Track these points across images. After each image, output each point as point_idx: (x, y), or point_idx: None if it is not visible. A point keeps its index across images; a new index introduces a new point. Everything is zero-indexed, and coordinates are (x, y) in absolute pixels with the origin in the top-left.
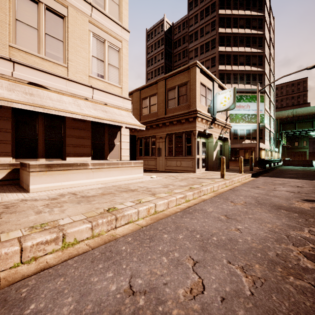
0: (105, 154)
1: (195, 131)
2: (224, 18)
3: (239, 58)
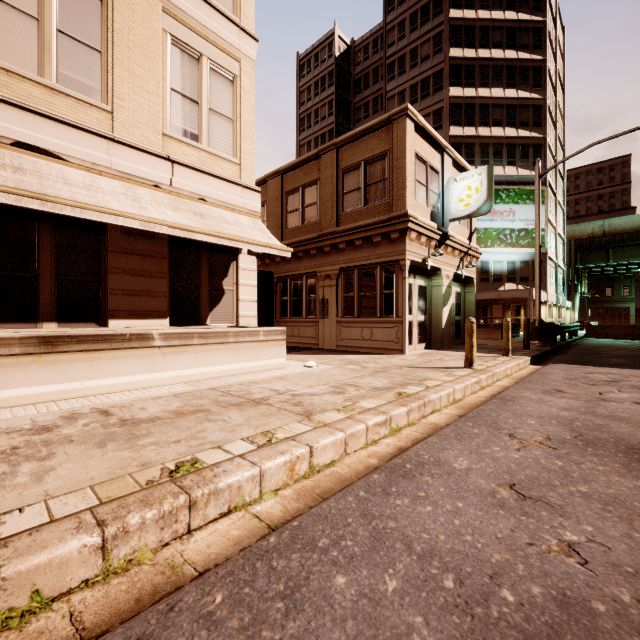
0: (201, 312)
1: (404, 262)
2: (461, 28)
3: (492, 111)
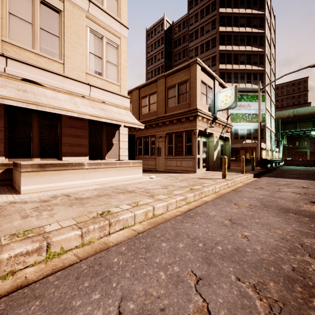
0: (102, 153)
1: (196, 130)
2: (225, 17)
3: (240, 57)
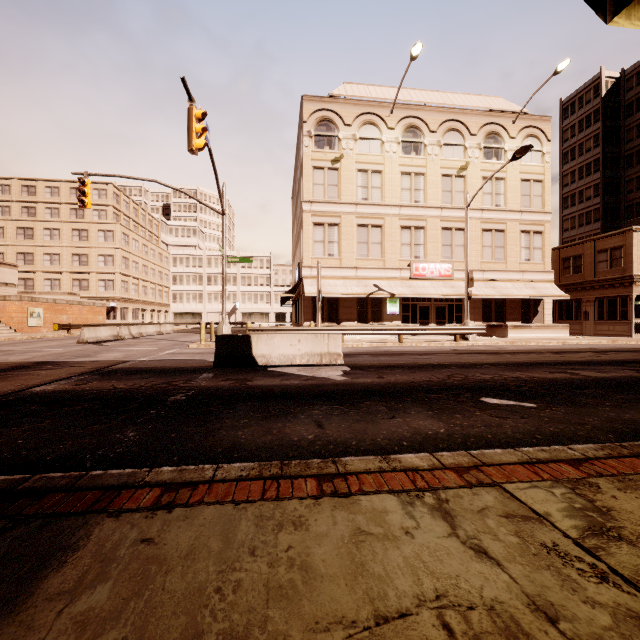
0: (530, 319)
1: (632, 296)
2: None
3: None
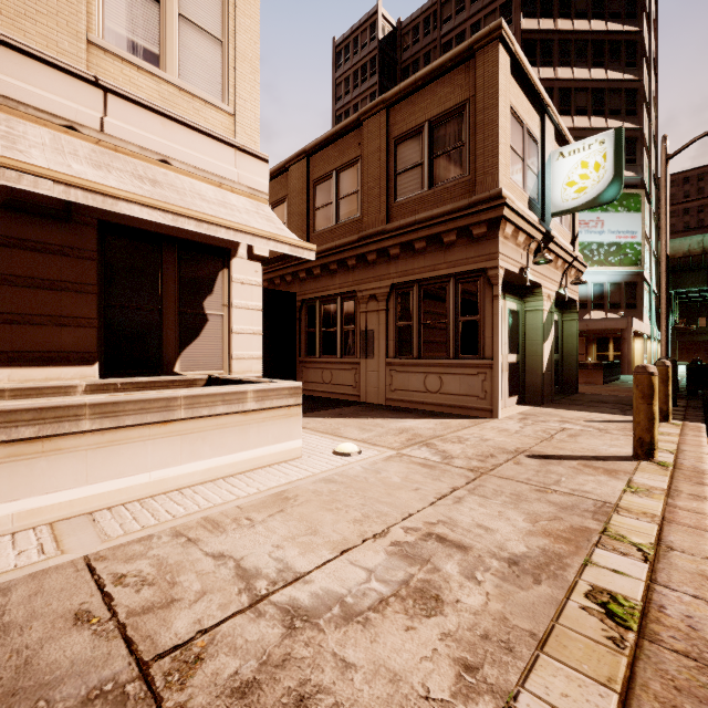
0: (163, 352)
1: (496, 271)
2: None
3: (575, 96)
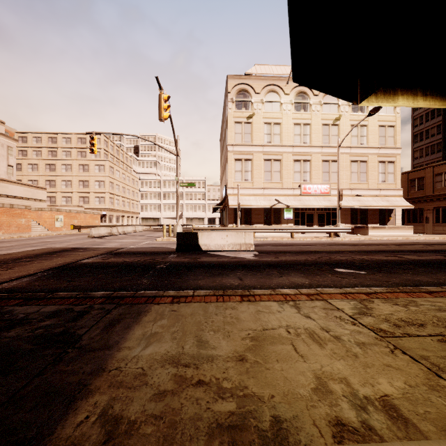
0: (385, 222)
1: None
2: None
3: None
